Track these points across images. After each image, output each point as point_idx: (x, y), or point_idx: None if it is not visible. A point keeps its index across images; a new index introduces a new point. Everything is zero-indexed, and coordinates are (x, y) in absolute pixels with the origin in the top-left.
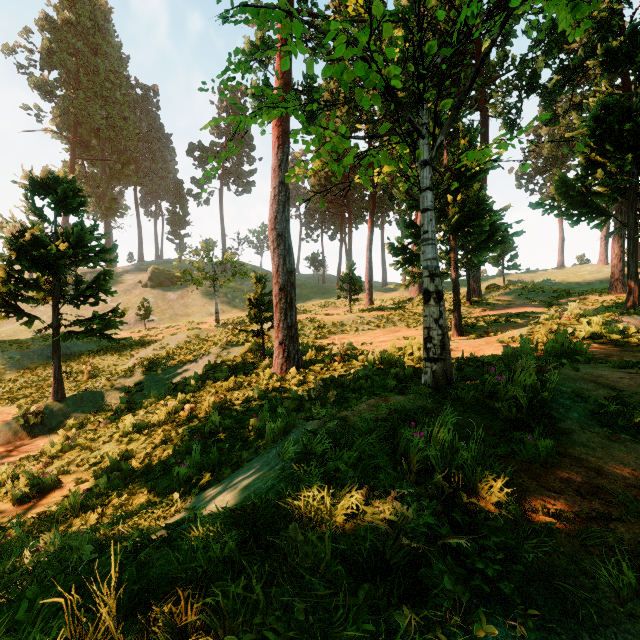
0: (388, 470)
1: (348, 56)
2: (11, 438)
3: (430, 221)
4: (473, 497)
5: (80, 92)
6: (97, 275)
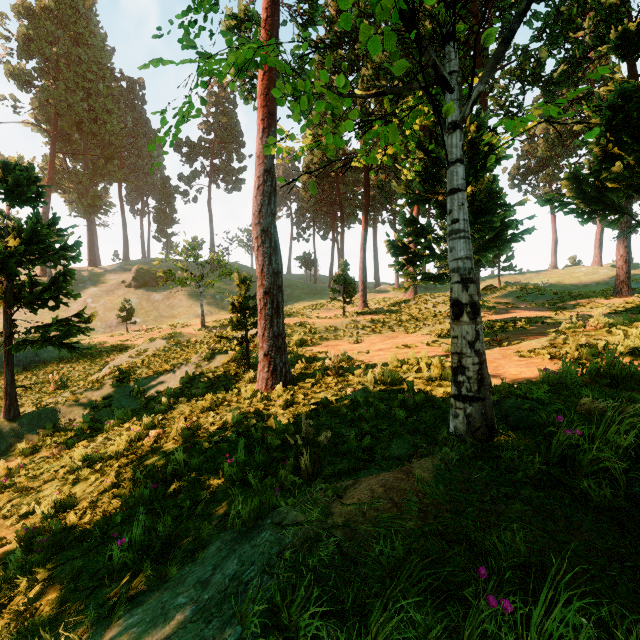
0: None
1: None
2: None
3: (462, 206)
4: None
5: (60, 83)
6: (56, 276)
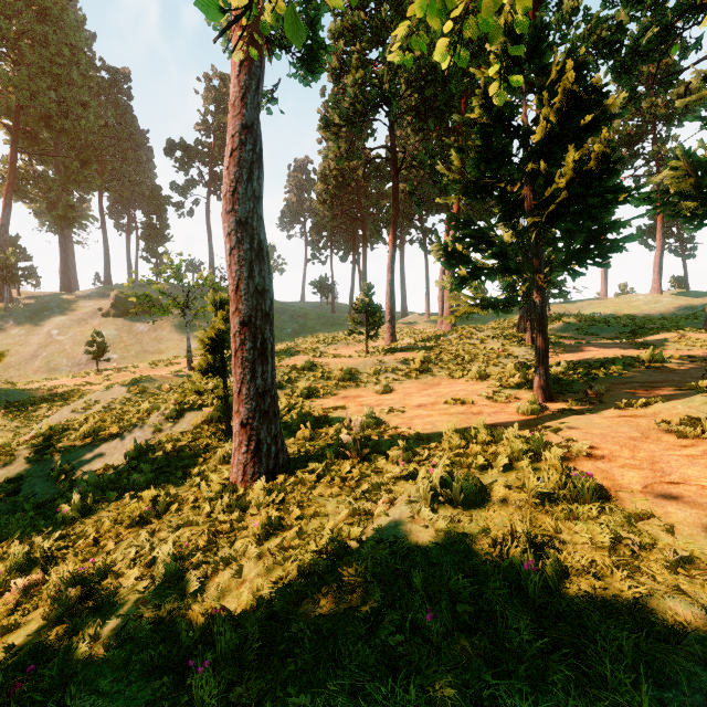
0: None
1: None
2: None
3: None
4: None
5: (22, 67)
6: None
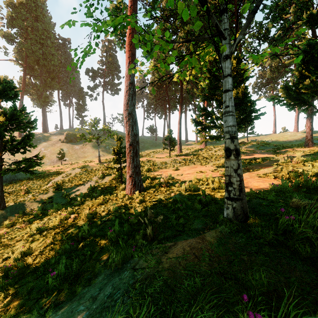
0: None
1: None
2: None
3: (230, 98)
4: None
5: (28, 40)
6: (24, 136)
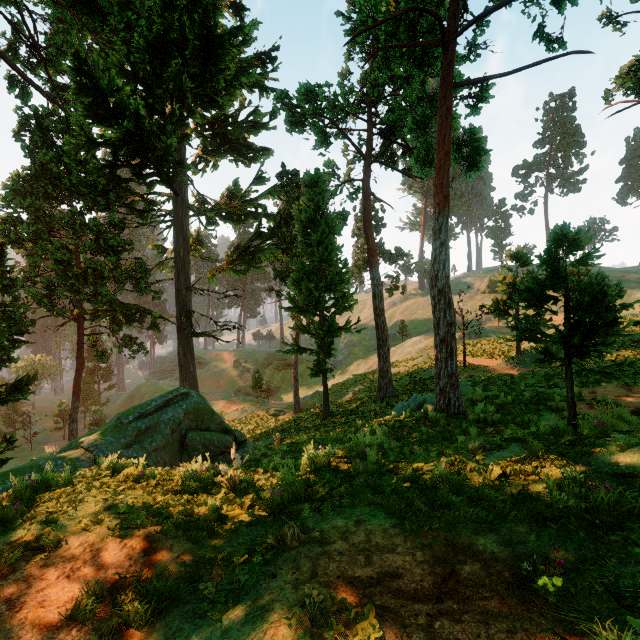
0: None
1: None
2: (509, 367)
3: None
4: None
5: None
6: None
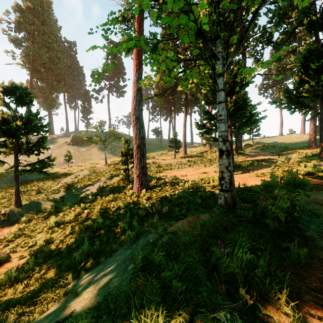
0: (205, 282)
1: (175, 8)
2: None
3: (223, 109)
4: (266, 302)
5: (35, 44)
6: (39, 139)
